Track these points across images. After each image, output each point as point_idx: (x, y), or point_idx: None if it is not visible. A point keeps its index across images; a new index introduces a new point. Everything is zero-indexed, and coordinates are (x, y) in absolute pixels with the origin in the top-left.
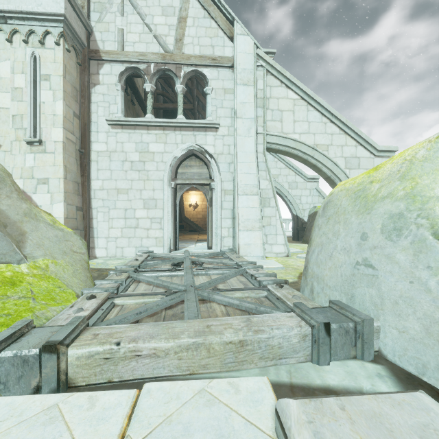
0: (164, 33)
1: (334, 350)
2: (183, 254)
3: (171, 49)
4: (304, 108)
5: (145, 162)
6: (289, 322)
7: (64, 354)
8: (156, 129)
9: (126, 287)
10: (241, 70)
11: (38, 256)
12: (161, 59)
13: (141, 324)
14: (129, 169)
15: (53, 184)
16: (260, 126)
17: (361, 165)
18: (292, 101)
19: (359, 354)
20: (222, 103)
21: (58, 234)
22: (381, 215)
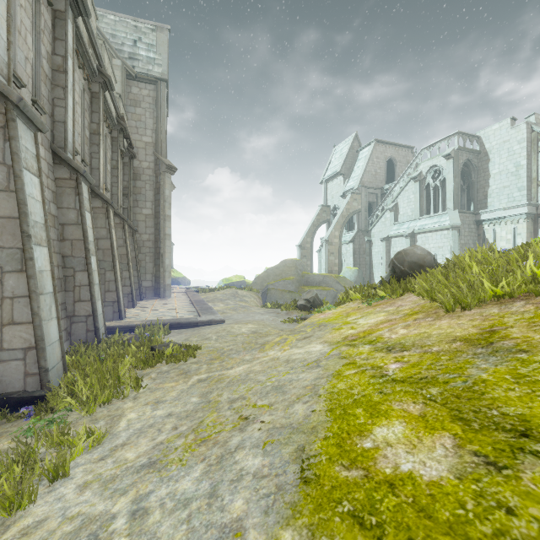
0: None
1: None
2: None
3: None
4: None
5: None
6: None
7: None
8: None
9: None
10: None
11: None
12: None
13: None
14: None
15: None
16: None
17: None
18: None
19: None
20: None
21: None
22: None
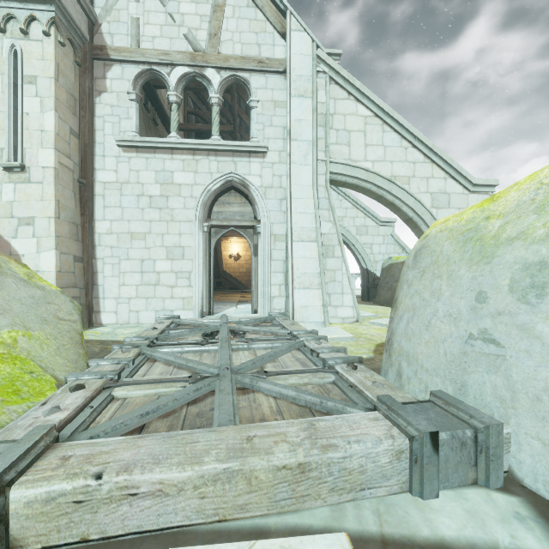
0: (194, 26)
1: (444, 474)
2: (219, 319)
3: (204, 47)
4: (379, 128)
5: (169, 197)
6: (373, 428)
7: (1, 500)
8: (184, 153)
9: (134, 369)
10: (296, 76)
11: (2, 327)
12: (190, 60)
13: (144, 435)
14: (147, 207)
15: (40, 225)
16: (321, 151)
17: (452, 203)
18: (363, 118)
19: (482, 479)
20: (271, 120)
21: (36, 293)
22: (508, 265)
